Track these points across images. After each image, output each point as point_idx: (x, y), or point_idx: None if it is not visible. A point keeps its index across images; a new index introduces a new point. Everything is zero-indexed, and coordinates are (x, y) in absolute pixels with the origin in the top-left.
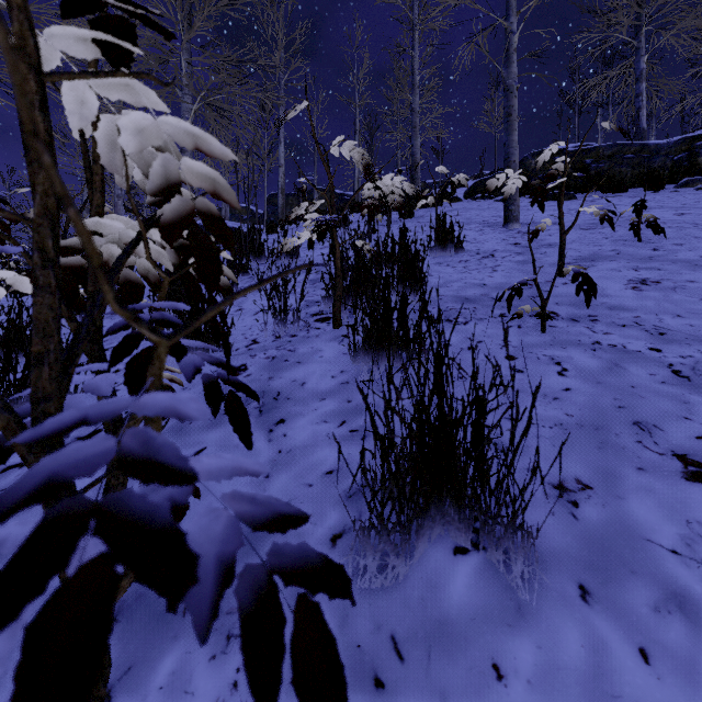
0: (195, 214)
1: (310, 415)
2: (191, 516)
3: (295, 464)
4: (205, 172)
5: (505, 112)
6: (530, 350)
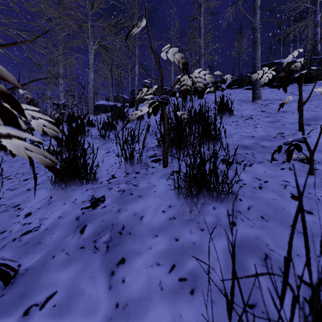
0: None
1: (146, 254)
2: None
3: None
4: None
5: (253, 41)
6: (308, 190)
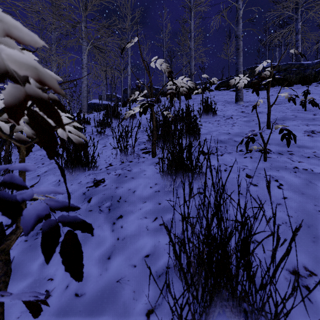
0: (29, 98)
1: (137, 212)
2: (58, 289)
3: (126, 249)
4: (25, 61)
5: (236, 48)
6: (259, 172)
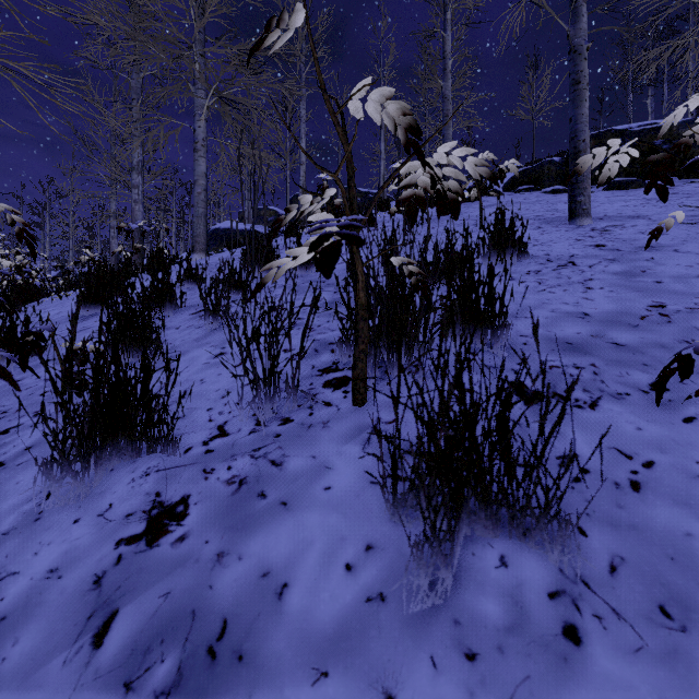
0: None
1: None
2: None
3: None
4: None
5: (570, 79)
6: None
